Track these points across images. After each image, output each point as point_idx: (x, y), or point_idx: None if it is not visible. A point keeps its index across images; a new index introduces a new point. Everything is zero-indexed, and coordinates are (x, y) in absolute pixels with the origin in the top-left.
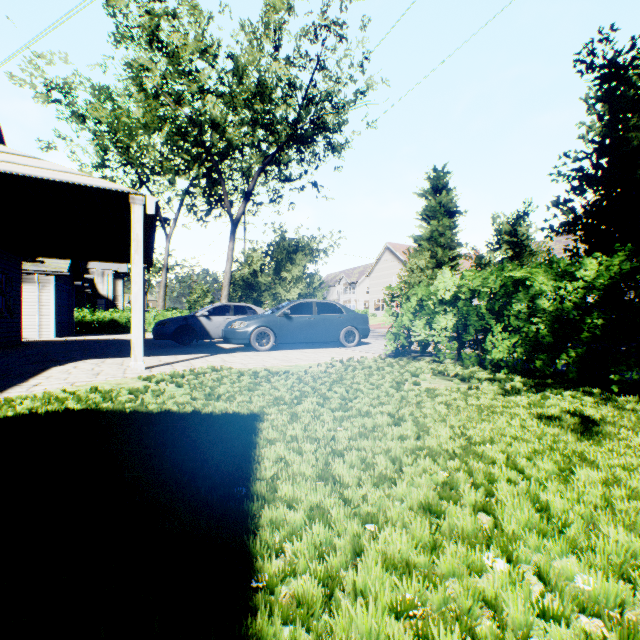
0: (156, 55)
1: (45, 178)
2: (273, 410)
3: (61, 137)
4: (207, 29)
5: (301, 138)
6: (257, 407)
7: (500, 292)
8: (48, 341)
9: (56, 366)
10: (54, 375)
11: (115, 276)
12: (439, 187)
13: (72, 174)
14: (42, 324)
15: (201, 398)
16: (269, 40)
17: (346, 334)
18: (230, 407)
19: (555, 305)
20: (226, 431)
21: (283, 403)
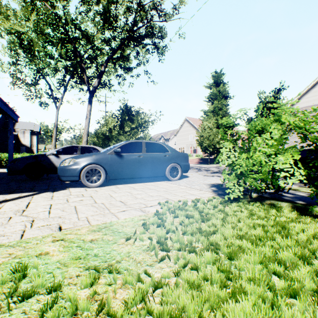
0: None
1: None
2: None
3: None
4: None
5: (137, 37)
6: None
7: None
8: None
9: None
10: None
11: (31, 133)
12: (218, 82)
13: None
14: None
15: None
16: None
17: (171, 169)
18: None
19: None
20: None
21: None
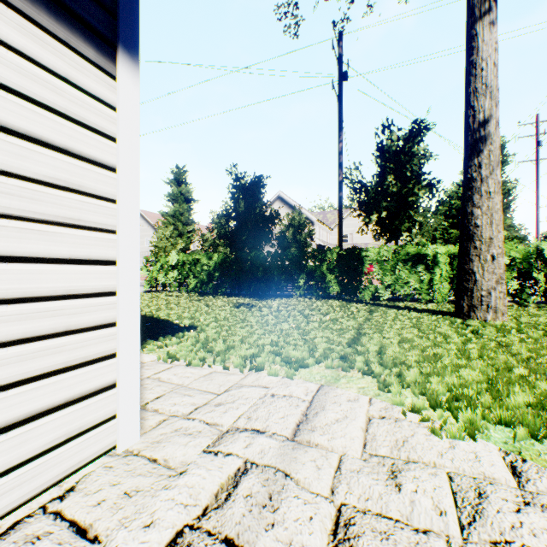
0: None
1: None
2: None
3: None
4: None
5: None
6: None
7: (193, 263)
8: None
9: None
10: None
11: None
12: (181, 180)
13: None
14: None
15: None
16: None
17: None
18: None
19: (209, 268)
20: None
21: None
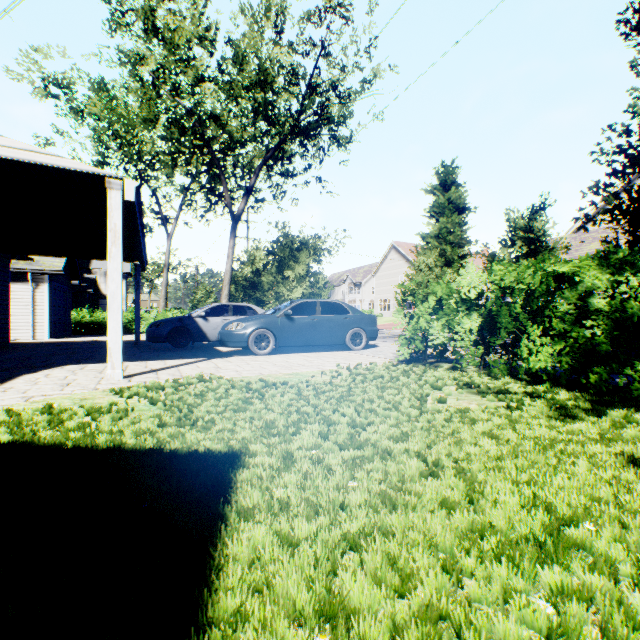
0: (154, 45)
1: (4, 157)
2: (259, 448)
3: (58, 132)
4: (204, 12)
5: (305, 130)
6: (240, 440)
7: (539, 289)
8: (39, 343)
9: (27, 374)
10: (16, 386)
11: None
12: (448, 183)
13: (36, 153)
14: (36, 325)
15: (171, 424)
16: (270, 21)
17: (352, 336)
18: (203, 441)
19: (613, 304)
20: (186, 488)
21: (275, 434)
